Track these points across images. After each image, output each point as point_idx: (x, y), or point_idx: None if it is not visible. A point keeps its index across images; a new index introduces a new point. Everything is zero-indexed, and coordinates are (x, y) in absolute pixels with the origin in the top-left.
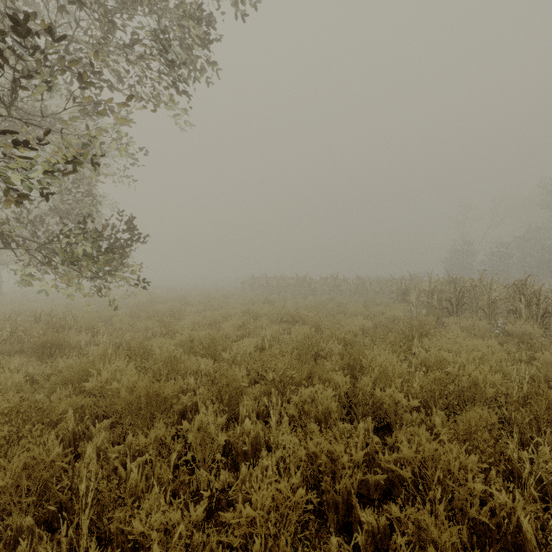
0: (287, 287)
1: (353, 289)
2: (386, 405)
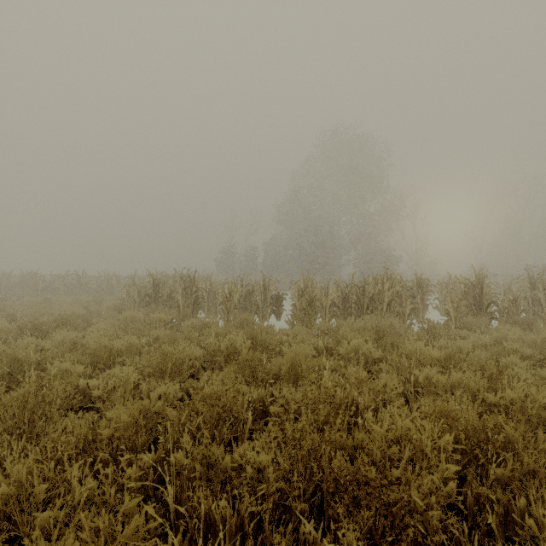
0: (13, 287)
1: (95, 287)
2: None
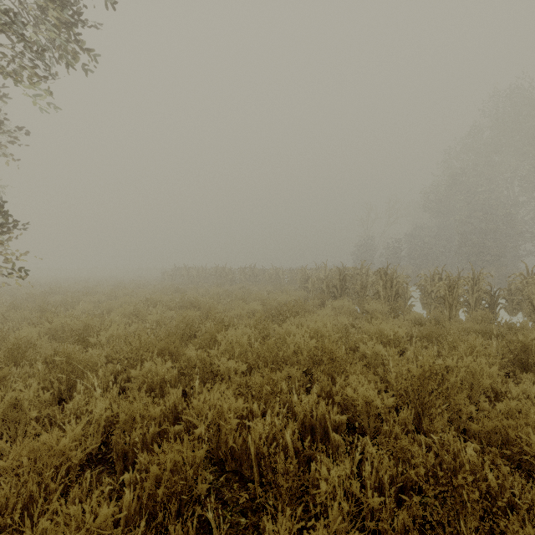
0: (208, 277)
1: (267, 278)
2: (221, 372)
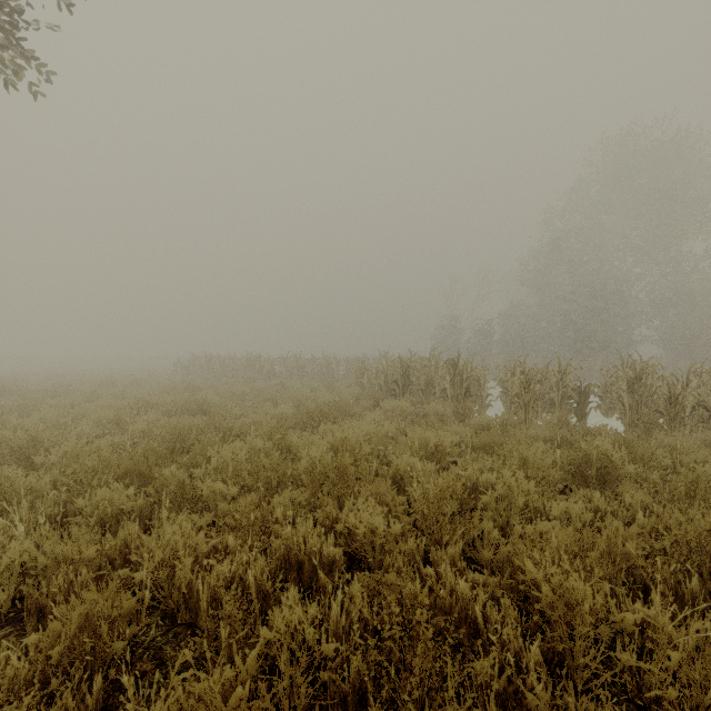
0: (238, 370)
1: (316, 371)
2: (204, 498)
